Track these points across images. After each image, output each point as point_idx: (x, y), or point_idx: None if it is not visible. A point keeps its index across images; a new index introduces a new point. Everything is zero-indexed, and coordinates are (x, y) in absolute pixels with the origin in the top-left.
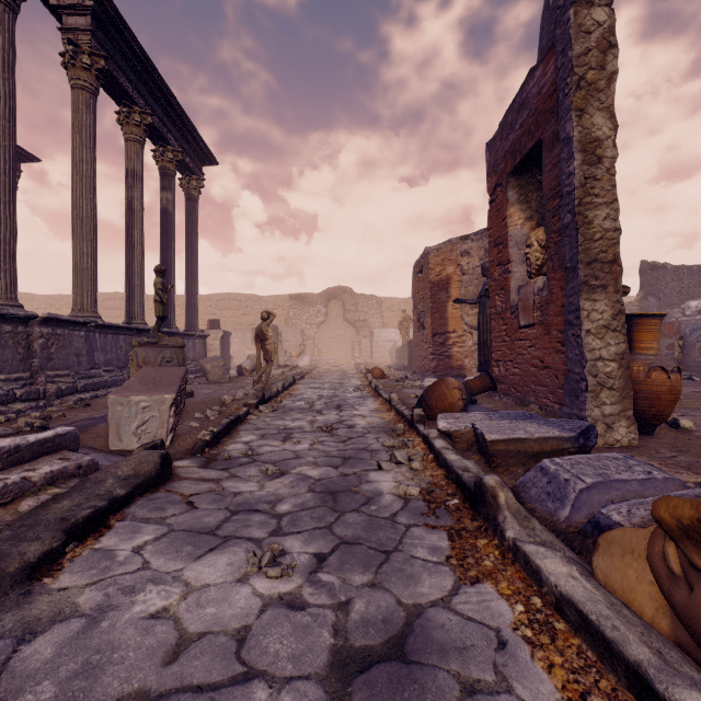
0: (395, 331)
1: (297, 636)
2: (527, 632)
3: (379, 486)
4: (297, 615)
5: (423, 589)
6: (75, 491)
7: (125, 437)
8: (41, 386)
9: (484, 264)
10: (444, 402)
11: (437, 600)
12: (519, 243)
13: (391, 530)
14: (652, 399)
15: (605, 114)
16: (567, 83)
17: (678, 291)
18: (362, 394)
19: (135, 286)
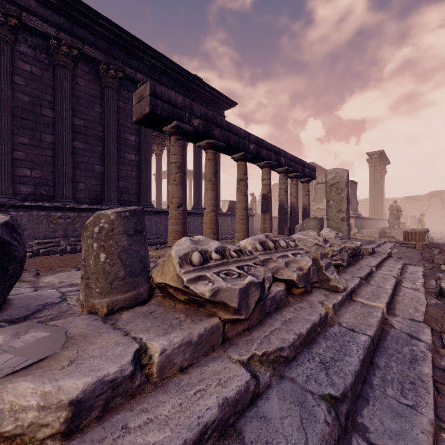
0: None
1: None
2: None
3: None
4: None
5: None
6: None
7: None
8: None
9: None
10: None
11: None
12: None
13: None
14: None
15: None
16: None
17: None
18: None
19: (378, 208)
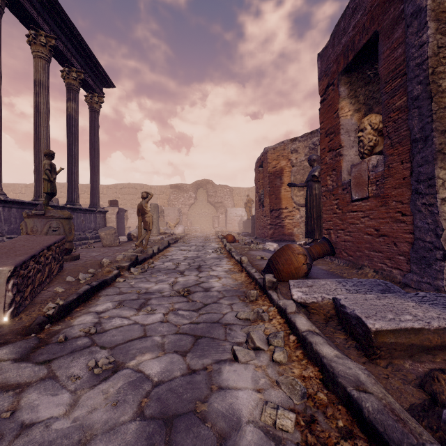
0: (242, 209)
1: None
2: None
3: (235, 403)
4: None
5: None
6: None
7: None
8: None
9: (311, 156)
10: (290, 266)
11: None
12: (349, 131)
13: None
14: None
15: None
16: None
17: None
18: (218, 255)
19: (41, 171)
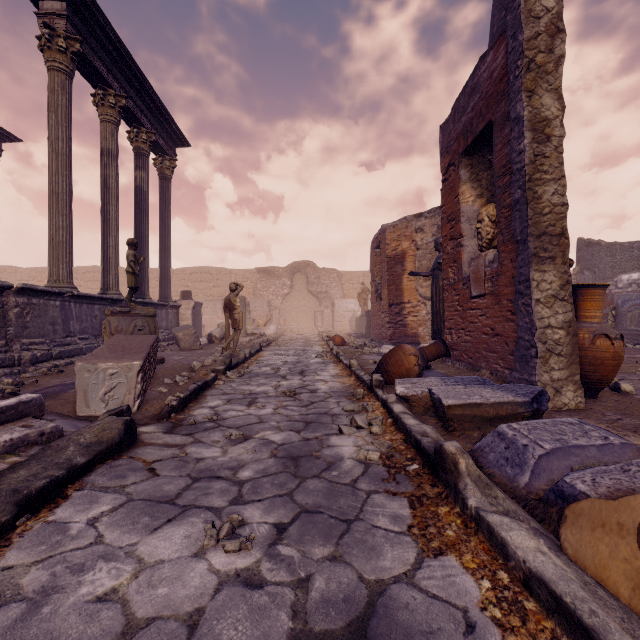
0: (355, 302)
1: (253, 620)
2: (496, 612)
3: (340, 451)
4: (254, 594)
5: (385, 563)
6: (34, 459)
7: (92, 403)
8: (16, 353)
9: (437, 239)
10: (401, 368)
11: (400, 575)
12: (471, 219)
13: (352, 497)
14: (596, 364)
15: (553, 95)
16: (518, 66)
17: (611, 266)
18: (323, 360)
19: (110, 259)
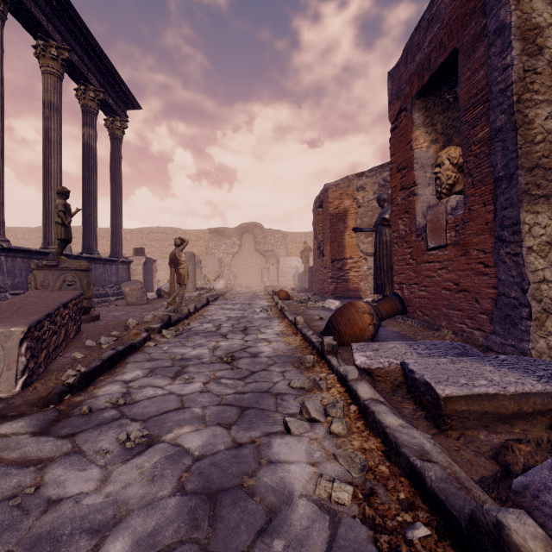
0: (298, 259)
1: None
2: None
3: (287, 477)
4: None
5: None
6: None
7: None
8: None
9: (380, 195)
10: (353, 327)
11: None
12: (425, 166)
13: None
14: None
15: None
16: None
17: None
18: (268, 315)
19: (52, 213)
